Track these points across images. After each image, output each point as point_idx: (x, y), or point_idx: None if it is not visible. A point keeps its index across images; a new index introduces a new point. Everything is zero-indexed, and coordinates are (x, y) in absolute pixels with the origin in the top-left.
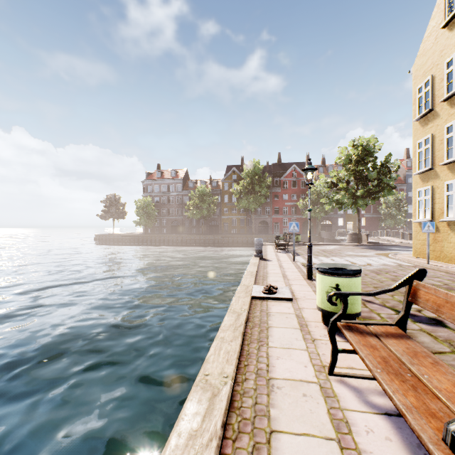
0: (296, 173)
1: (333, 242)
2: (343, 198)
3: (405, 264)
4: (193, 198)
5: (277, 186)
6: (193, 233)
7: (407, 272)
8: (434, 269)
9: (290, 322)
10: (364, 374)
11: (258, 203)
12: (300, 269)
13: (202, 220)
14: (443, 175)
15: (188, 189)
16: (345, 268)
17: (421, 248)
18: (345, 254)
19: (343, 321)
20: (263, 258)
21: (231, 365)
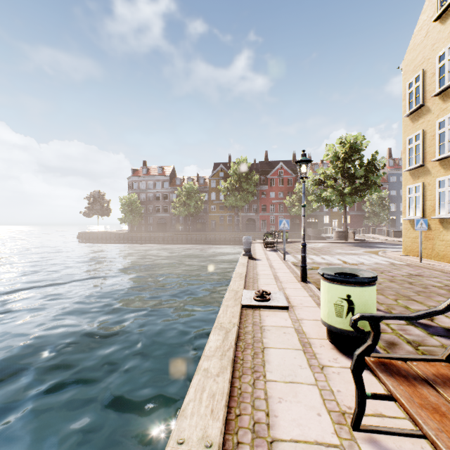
0: (283, 171)
1: (320, 239)
2: (330, 196)
3: (397, 263)
4: (180, 195)
5: (264, 184)
6: (180, 231)
7: (402, 272)
8: (428, 267)
9: (289, 340)
10: (400, 426)
11: (245, 201)
12: (292, 269)
13: (189, 218)
14: (435, 172)
15: (175, 186)
16: (355, 273)
17: (412, 246)
18: (334, 252)
19: (372, 355)
20: (252, 257)
21: (217, 420)
